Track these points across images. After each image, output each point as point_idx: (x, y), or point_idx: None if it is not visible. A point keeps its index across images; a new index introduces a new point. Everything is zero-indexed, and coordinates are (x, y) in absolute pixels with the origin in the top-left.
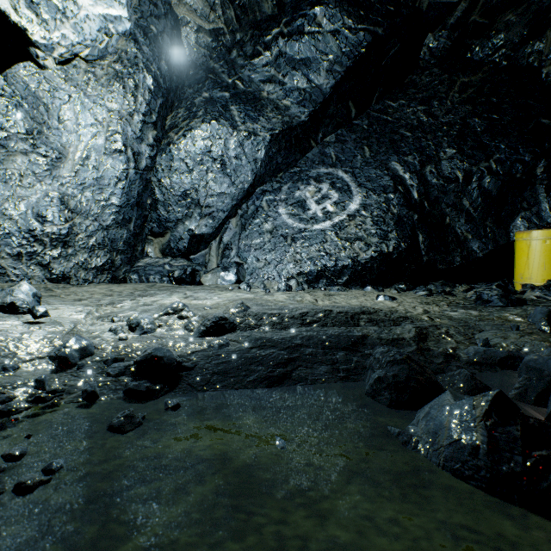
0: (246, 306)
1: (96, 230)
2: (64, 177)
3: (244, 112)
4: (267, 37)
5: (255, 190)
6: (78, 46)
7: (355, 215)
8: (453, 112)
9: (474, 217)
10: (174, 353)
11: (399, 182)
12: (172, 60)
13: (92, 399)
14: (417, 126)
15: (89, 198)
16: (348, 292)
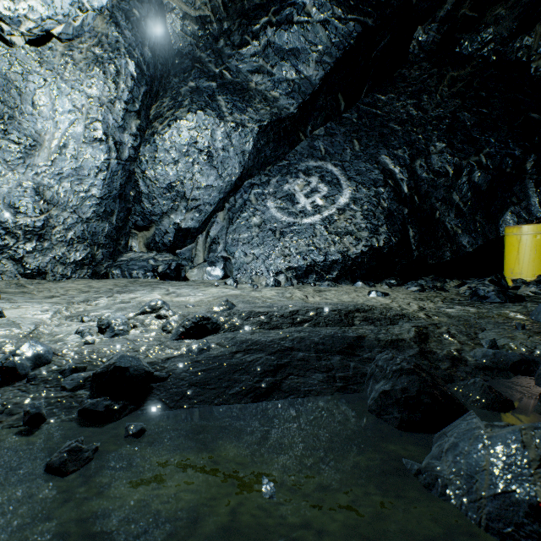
0: (231, 304)
1: (75, 222)
2: (39, 166)
3: (232, 102)
4: (255, 26)
5: (243, 183)
6: (49, 20)
7: (344, 209)
8: (442, 106)
9: (464, 211)
10: (143, 361)
11: (389, 175)
12: (156, 47)
13: (36, 423)
14: (406, 119)
15: (68, 189)
16: (338, 287)
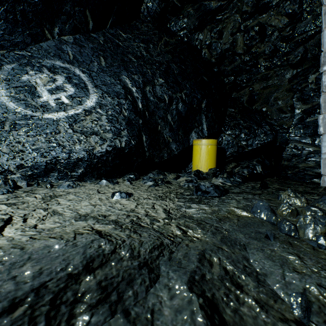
0: None
1: None
2: None
3: None
4: None
5: None
6: None
7: (91, 111)
8: (161, 56)
9: (174, 128)
10: None
11: (128, 92)
12: None
13: None
14: (140, 56)
15: None
16: (81, 188)
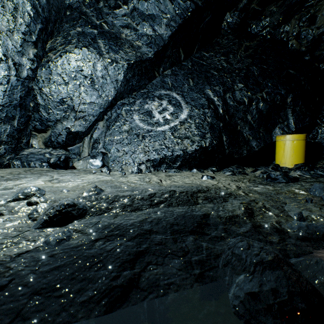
0: (99, 190)
1: None
2: None
3: (108, 45)
4: None
5: (117, 102)
6: None
7: (184, 122)
8: (241, 62)
9: (254, 126)
10: None
11: (211, 102)
12: None
13: None
14: (220, 68)
15: None
16: (181, 173)
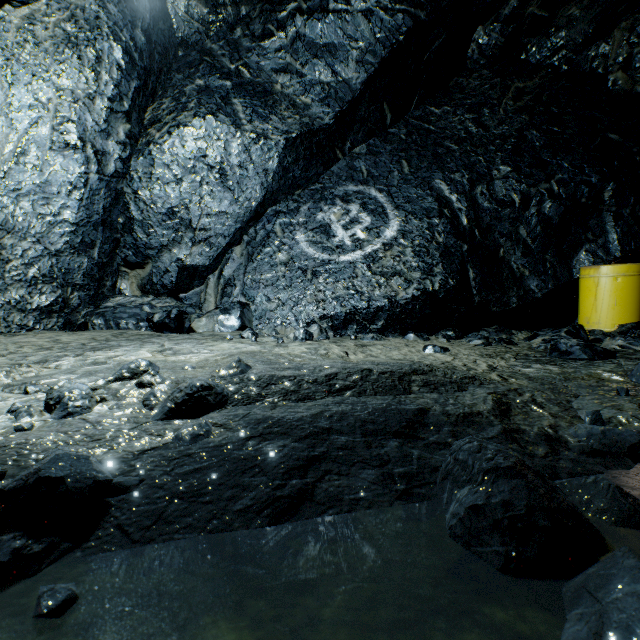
0: (245, 366)
1: (40, 256)
2: None
3: (251, 107)
4: (281, 13)
5: (265, 211)
6: None
7: (392, 244)
8: (507, 122)
9: (533, 249)
10: (96, 463)
11: (444, 204)
12: (152, 31)
13: None
14: (465, 137)
15: (28, 210)
16: (385, 341)
